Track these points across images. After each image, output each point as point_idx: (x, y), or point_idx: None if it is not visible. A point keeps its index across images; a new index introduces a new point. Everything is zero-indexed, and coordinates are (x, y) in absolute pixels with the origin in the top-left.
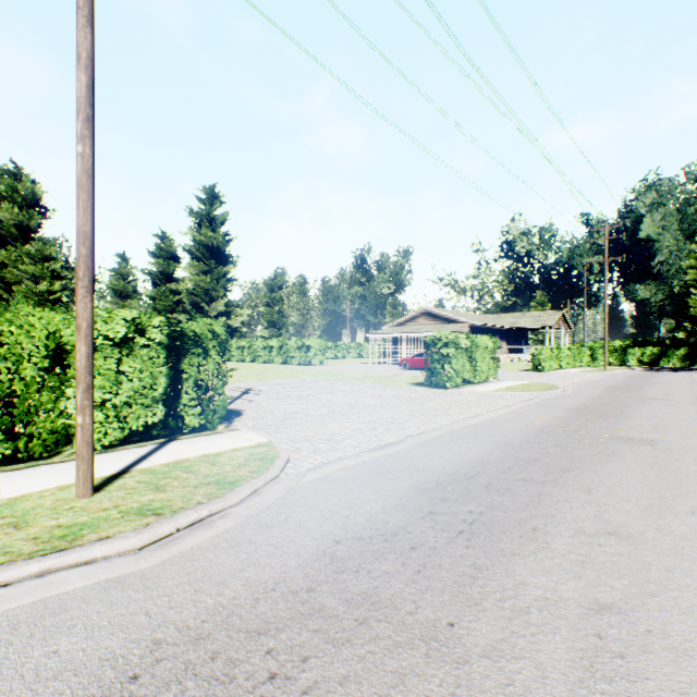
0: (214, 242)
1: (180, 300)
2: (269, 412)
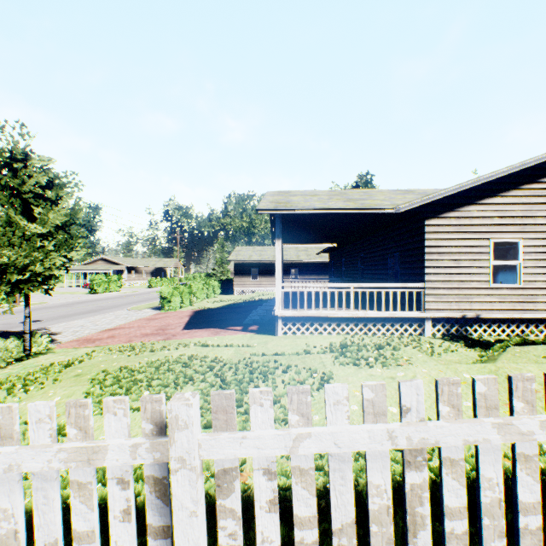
0: None
1: None
2: (32, 300)
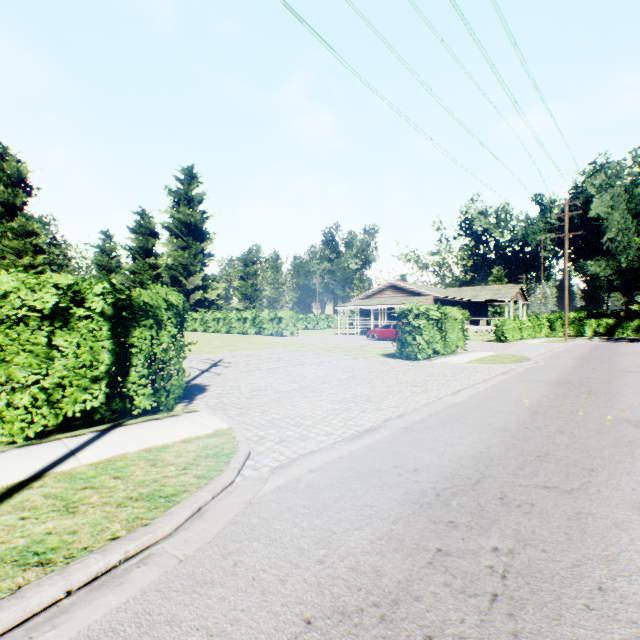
0: (191, 219)
1: (158, 274)
2: (235, 387)
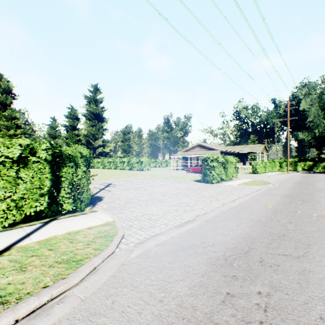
0: (96, 111)
1: (80, 139)
2: (118, 198)
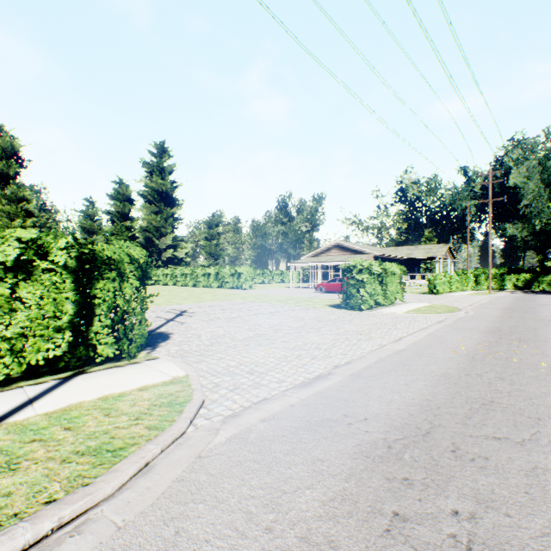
0: (163, 188)
1: (134, 235)
2: (196, 335)
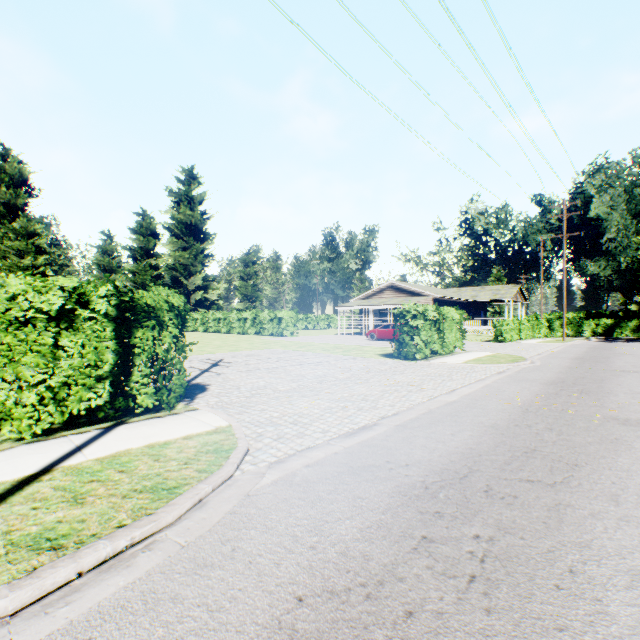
0: (192, 220)
1: (159, 274)
2: (235, 387)
